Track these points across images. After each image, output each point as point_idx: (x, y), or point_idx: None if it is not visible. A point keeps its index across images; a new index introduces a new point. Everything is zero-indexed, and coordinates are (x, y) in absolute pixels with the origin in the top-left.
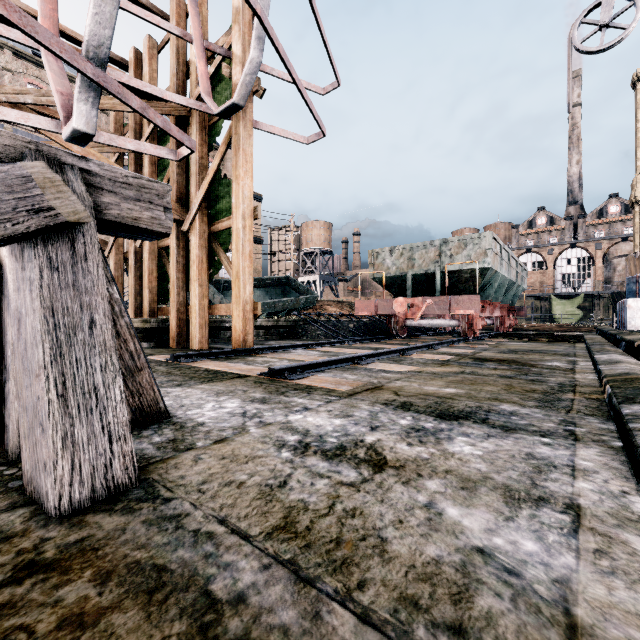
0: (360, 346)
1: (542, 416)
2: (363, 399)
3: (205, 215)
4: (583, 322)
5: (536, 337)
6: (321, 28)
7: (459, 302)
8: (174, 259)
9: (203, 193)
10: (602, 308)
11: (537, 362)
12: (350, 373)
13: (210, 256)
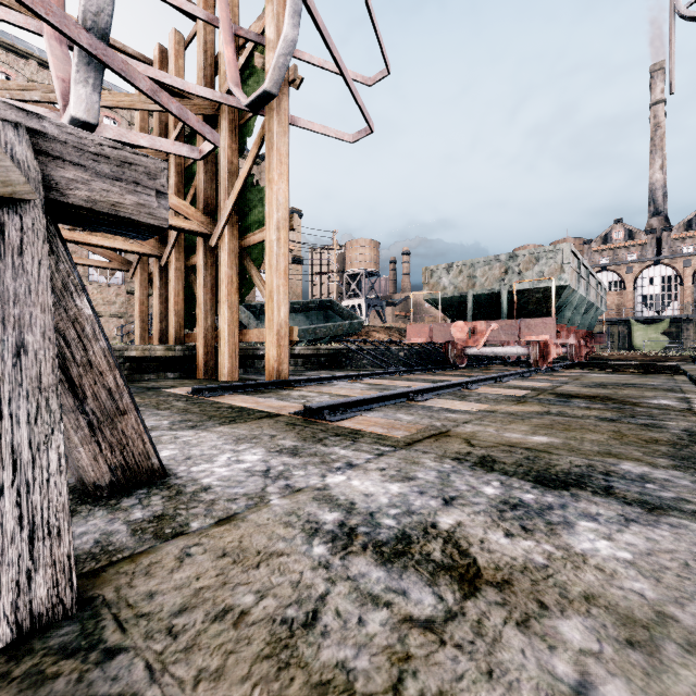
0: (413, 378)
1: (691, 484)
2: (426, 451)
3: (235, 228)
4: (672, 350)
5: (621, 368)
6: (368, 1)
7: (530, 326)
8: (201, 278)
9: (232, 202)
10: (692, 334)
11: (638, 399)
12: (405, 412)
13: (241, 274)
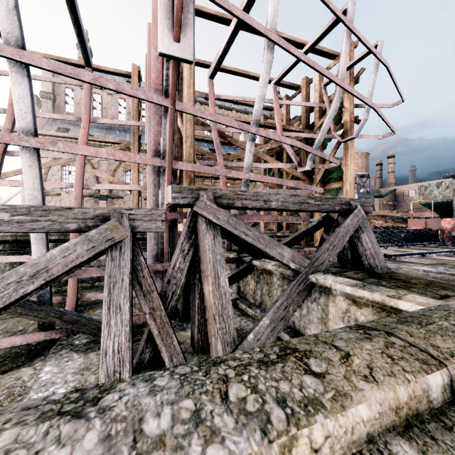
0: (416, 248)
1: None
2: (438, 266)
3: (322, 181)
4: None
5: None
6: (396, 85)
7: None
8: None
9: (323, 172)
10: None
11: None
12: (424, 259)
13: None
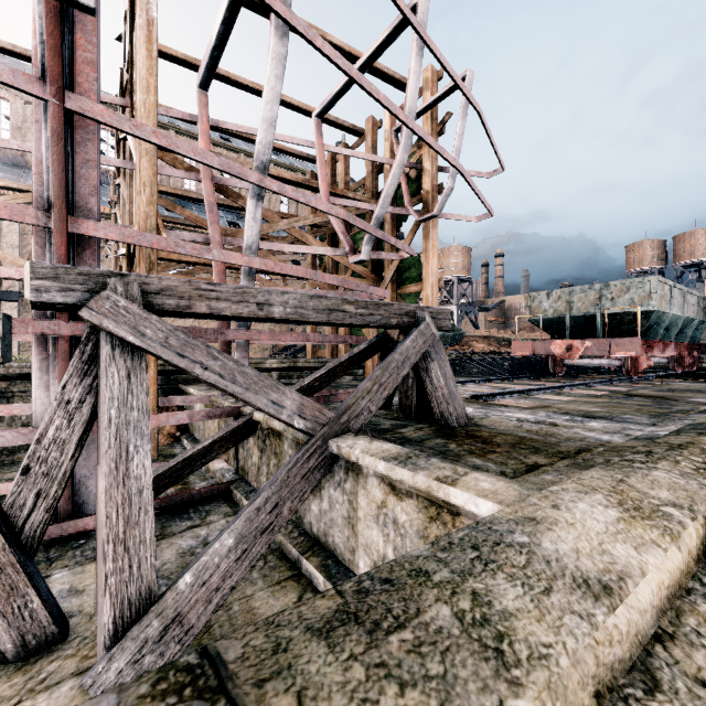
0: (520, 383)
1: (645, 420)
2: (540, 410)
3: (395, 282)
4: None
5: None
6: (493, 144)
7: (619, 344)
8: None
9: (396, 267)
10: None
11: (683, 398)
12: (524, 399)
13: None
